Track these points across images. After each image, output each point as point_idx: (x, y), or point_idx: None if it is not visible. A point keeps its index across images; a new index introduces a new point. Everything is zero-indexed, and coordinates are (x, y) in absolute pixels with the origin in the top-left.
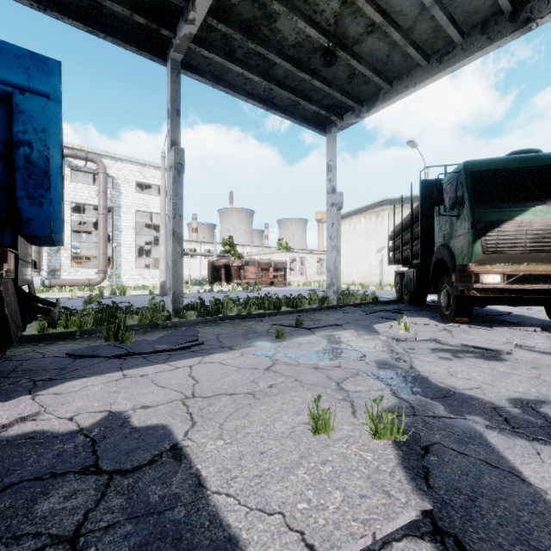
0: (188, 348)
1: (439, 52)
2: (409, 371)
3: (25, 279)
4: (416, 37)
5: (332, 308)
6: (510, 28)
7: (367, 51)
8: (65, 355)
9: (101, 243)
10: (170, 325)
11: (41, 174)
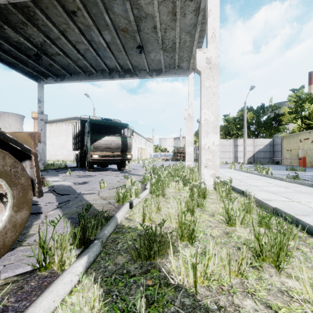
0: None
1: (89, 72)
2: (62, 181)
3: None
4: (79, 64)
5: (41, 171)
6: (109, 77)
7: (58, 59)
8: None
9: None
10: None
11: None
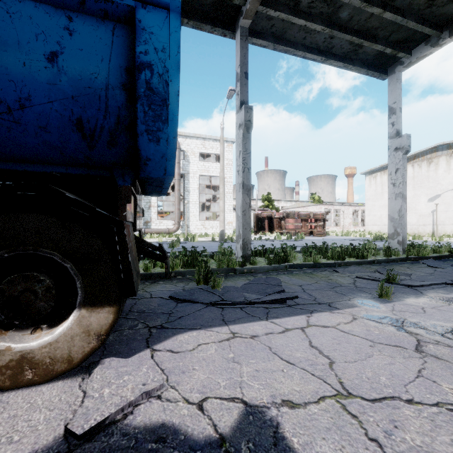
0: (284, 301)
1: None
2: None
3: (139, 224)
4: None
5: (406, 260)
6: None
7: None
8: (167, 297)
9: (176, 201)
10: (245, 270)
11: (160, 103)
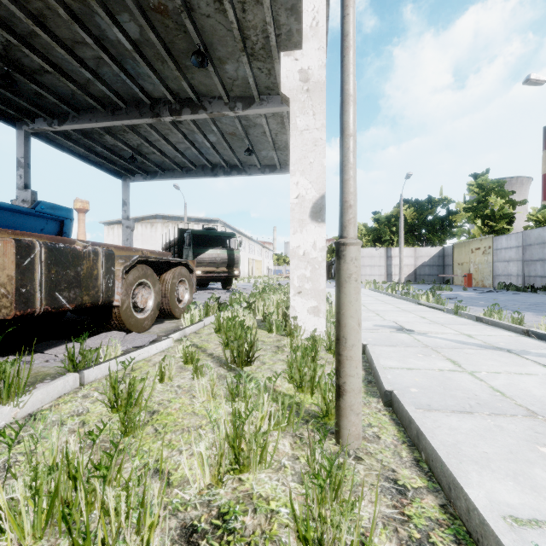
0: None
1: (187, 168)
2: None
3: None
4: (176, 161)
5: None
6: (211, 174)
7: (152, 157)
8: None
9: None
10: None
11: None
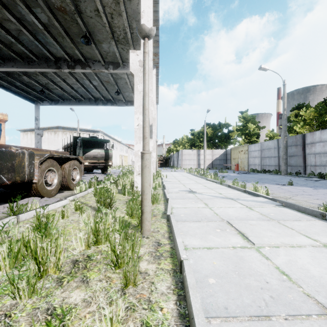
0: None
1: (79, 99)
2: None
3: None
4: (72, 94)
5: None
6: (94, 104)
7: (56, 91)
8: None
9: None
10: None
11: None
